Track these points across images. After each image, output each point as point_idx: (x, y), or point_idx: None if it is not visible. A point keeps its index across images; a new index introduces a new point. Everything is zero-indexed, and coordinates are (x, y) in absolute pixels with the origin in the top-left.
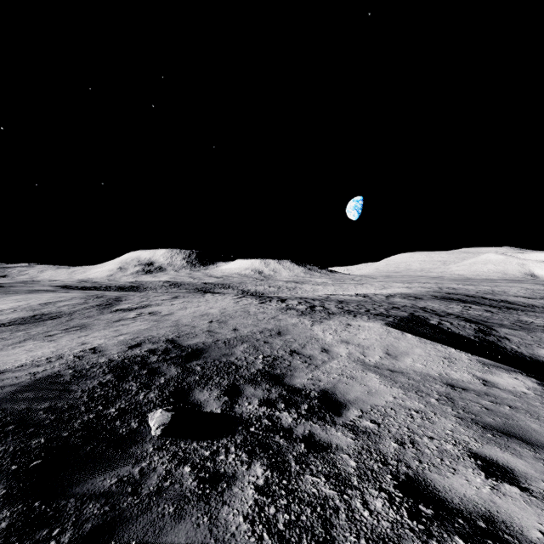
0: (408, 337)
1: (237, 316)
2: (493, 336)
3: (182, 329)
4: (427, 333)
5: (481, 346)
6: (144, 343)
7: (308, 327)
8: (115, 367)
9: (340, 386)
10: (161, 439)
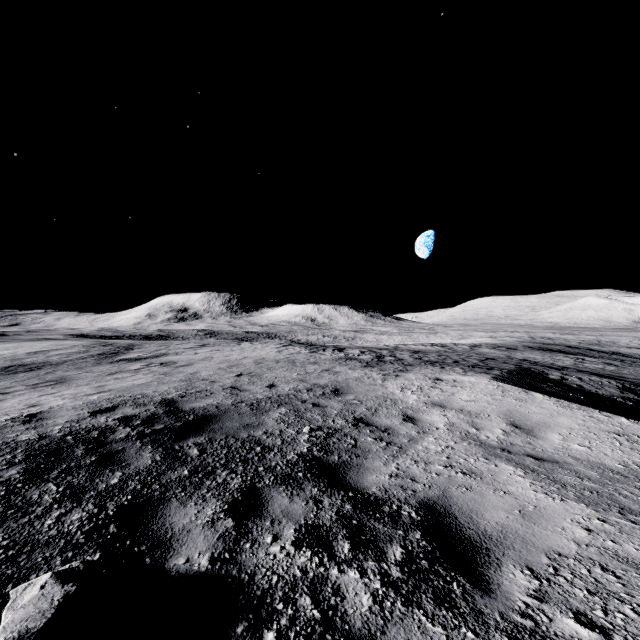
0: (537, 397)
1: (278, 368)
2: None
3: (194, 384)
4: (556, 392)
5: None
6: (123, 406)
7: (378, 383)
8: (39, 451)
9: (456, 493)
10: None
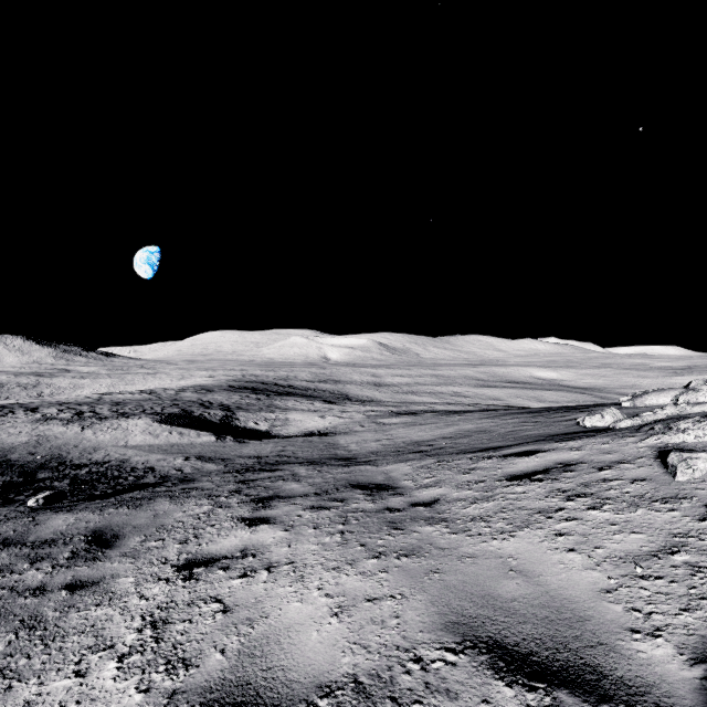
0: (164, 427)
1: None
2: (231, 418)
3: None
4: (183, 423)
5: (218, 426)
6: None
7: (79, 433)
8: None
9: (107, 457)
10: None
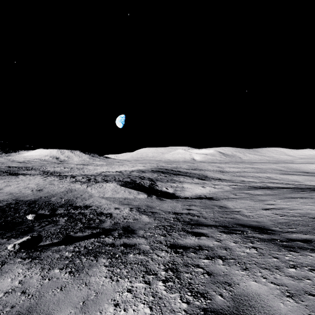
0: (122, 188)
1: (47, 187)
2: (154, 185)
3: (17, 195)
4: (131, 186)
5: (148, 189)
6: (1, 202)
7: (85, 188)
8: None
9: (92, 203)
10: (33, 221)
